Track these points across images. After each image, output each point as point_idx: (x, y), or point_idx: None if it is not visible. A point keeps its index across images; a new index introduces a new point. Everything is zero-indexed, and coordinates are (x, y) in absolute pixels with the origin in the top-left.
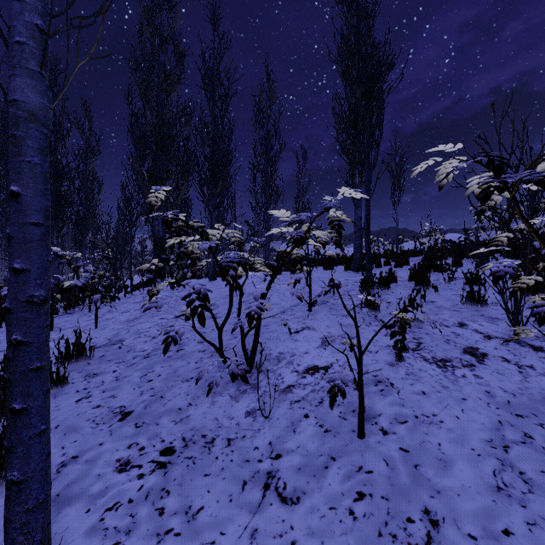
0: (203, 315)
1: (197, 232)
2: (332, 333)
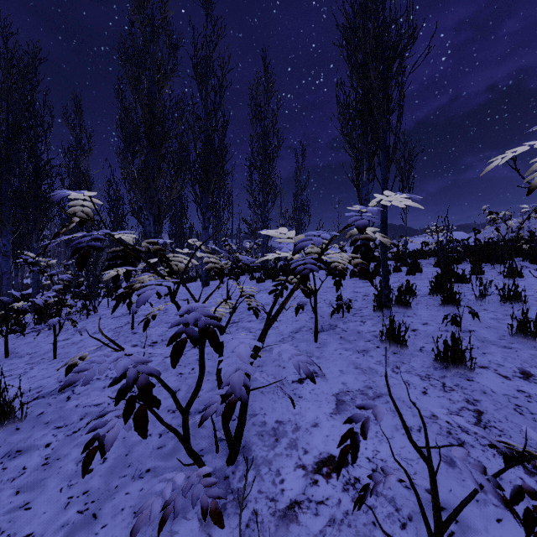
0: (143, 415)
1: (146, 261)
2: (348, 385)
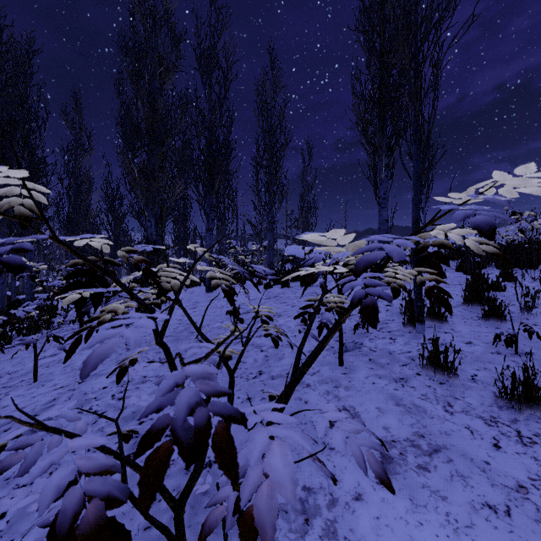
0: None
1: (117, 281)
2: (392, 431)
